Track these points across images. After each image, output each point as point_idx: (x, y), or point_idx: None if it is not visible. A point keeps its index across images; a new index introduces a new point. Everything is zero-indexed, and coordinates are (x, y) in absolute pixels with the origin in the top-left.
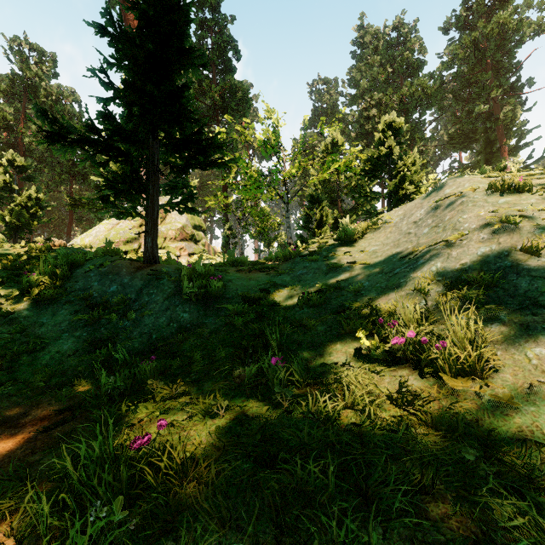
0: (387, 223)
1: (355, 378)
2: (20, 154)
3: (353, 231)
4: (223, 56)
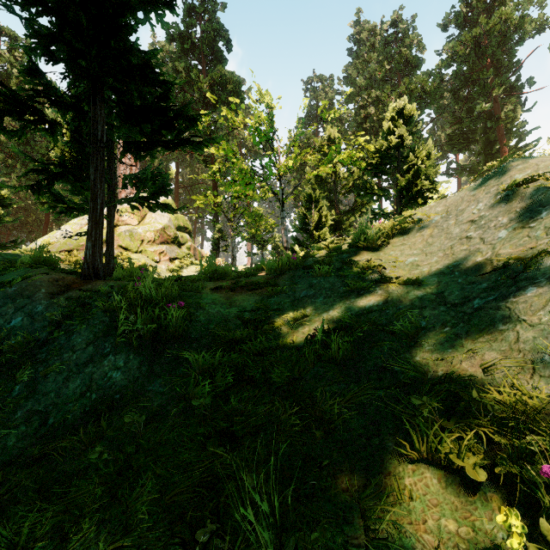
0: (423, 223)
1: None
2: None
3: (377, 233)
4: (213, 46)
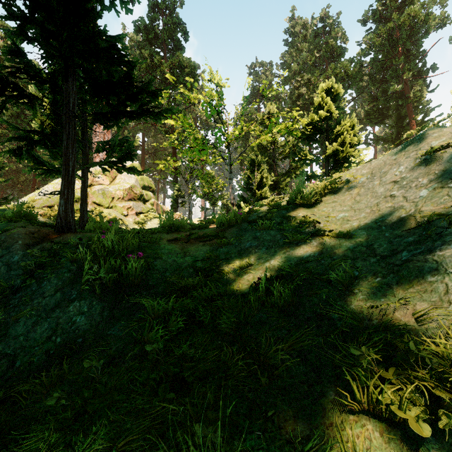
0: (351, 183)
1: None
2: None
3: (312, 192)
4: (173, 36)
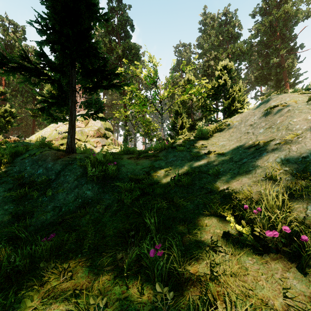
0: (230, 126)
1: (230, 271)
2: (2, 85)
3: (207, 131)
4: (124, 28)
